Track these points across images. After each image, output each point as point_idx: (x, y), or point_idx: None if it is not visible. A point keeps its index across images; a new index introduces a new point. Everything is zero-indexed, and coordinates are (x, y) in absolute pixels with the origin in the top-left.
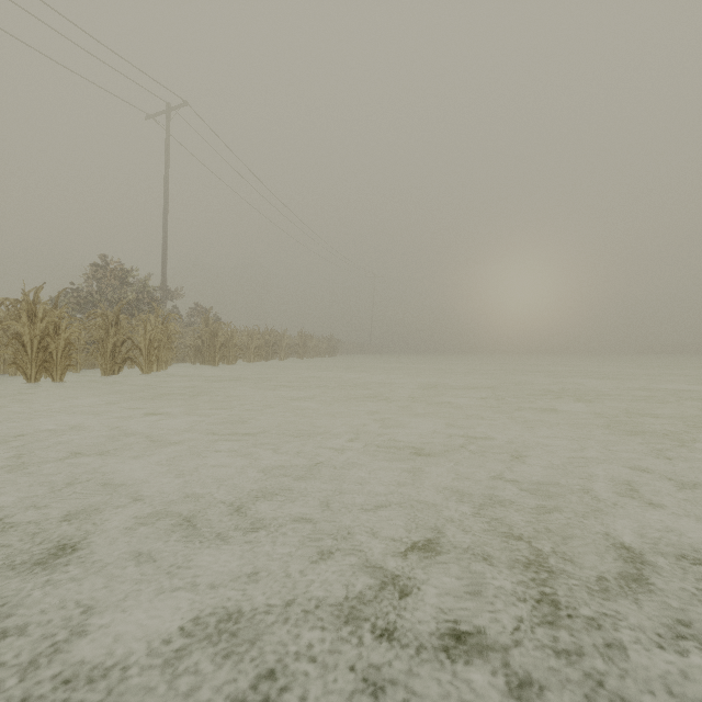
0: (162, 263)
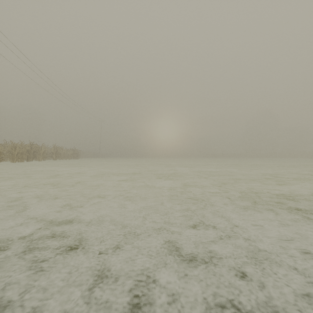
0: None
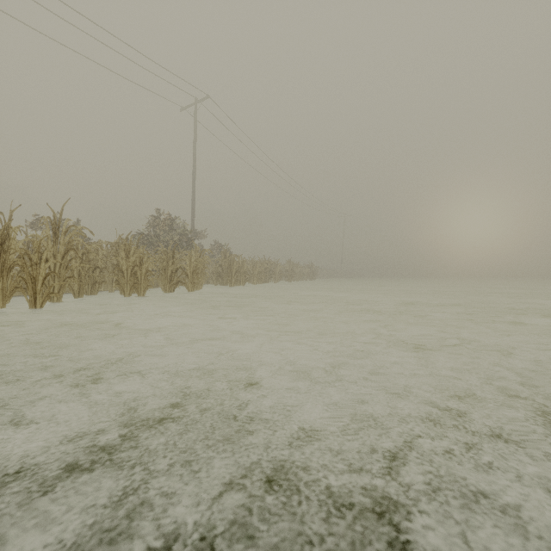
0: (192, 213)
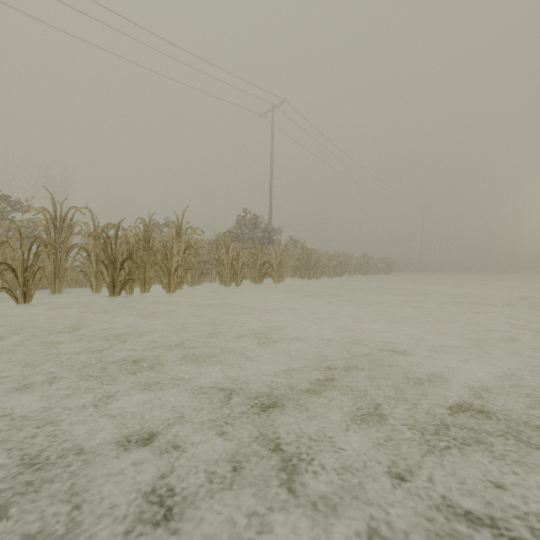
0: (269, 211)
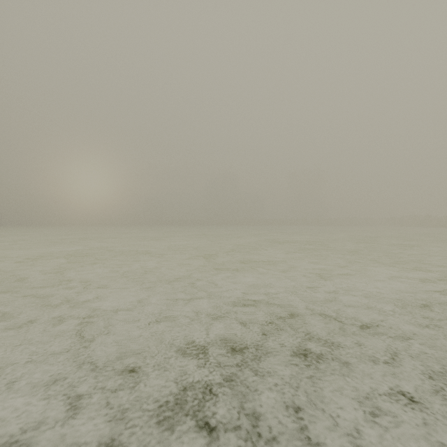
0: None
